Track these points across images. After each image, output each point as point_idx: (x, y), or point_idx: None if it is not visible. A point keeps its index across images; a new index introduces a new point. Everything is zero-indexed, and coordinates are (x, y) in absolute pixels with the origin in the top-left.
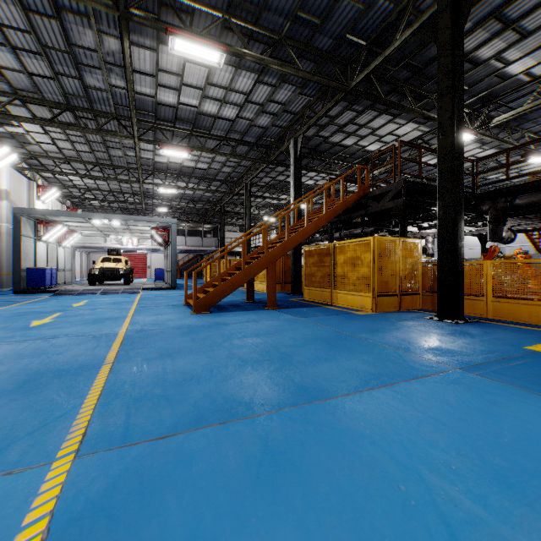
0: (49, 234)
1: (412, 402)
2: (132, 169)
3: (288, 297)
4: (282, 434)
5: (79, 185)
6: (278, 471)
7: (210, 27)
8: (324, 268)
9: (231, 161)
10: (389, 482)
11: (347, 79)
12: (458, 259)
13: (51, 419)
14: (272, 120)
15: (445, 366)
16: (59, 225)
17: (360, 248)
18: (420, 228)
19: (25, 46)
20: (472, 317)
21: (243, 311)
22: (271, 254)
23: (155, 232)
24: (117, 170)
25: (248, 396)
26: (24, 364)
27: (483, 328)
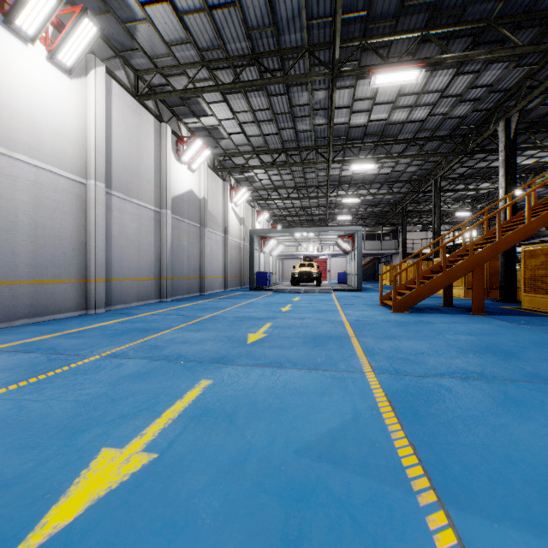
0: (266, 247)
1: None
2: (321, 186)
3: (497, 305)
4: (519, 393)
5: (280, 206)
6: (520, 407)
7: (408, 50)
8: None
9: (417, 160)
10: None
11: None
12: None
13: (346, 357)
14: (473, 106)
15: None
16: (273, 239)
17: None
18: None
19: (264, 119)
20: None
21: (444, 314)
22: (477, 257)
23: (341, 239)
24: (308, 189)
25: (478, 370)
26: (303, 331)
27: None
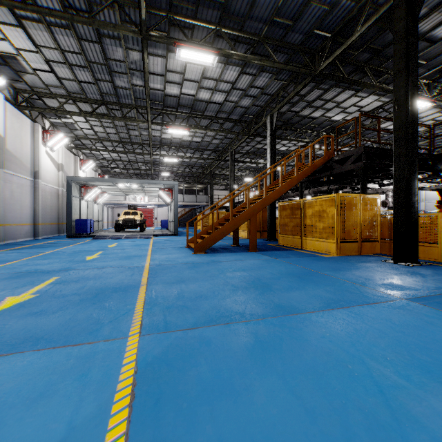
0: (89, 195)
1: (363, 319)
2: (145, 144)
3: (266, 243)
4: (267, 332)
5: (107, 158)
6: (265, 351)
7: (206, 37)
8: (295, 219)
9: (219, 135)
10: (340, 363)
11: (315, 65)
12: (412, 212)
13: (119, 315)
14: (252, 101)
15: (393, 297)
16: (95, 188)
17: (326, 203)
18: (380, 185)
19: (77, 63)
20: (426, 261)
21: (231, 252)
22: (253, 209)
23: (162, 191)
24: (134, 145)
25: (241, 309)
26: (92, 283)
27: (433, 270)
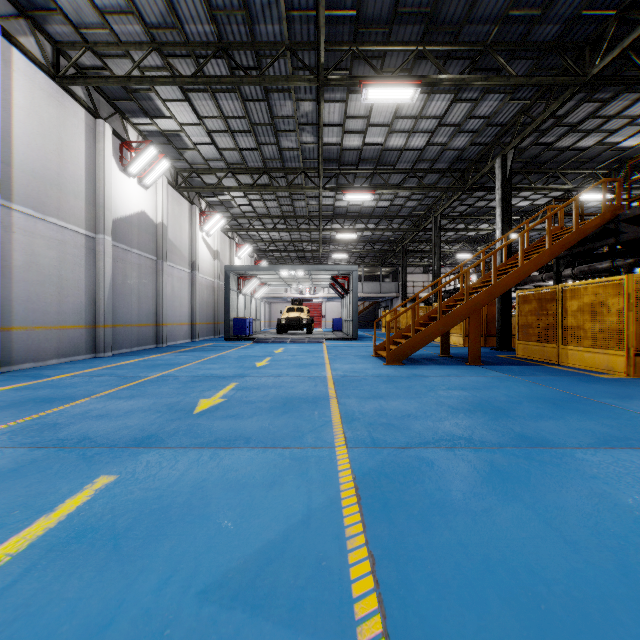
0: (247, 287)
1: None
2: (312, 217)
3: (494, 353)
4: (506, 463)
5: (266, 239)
6: (506, 481)
7: (403, 64)
8: (546, 317)
9: (416, 194)
10: (619, 507)
11: (584, 67)
12: None
13: (318, 426)
14: (471, 138)
15: None
16: (254, 278)
17: (604, 291)
18: None
19: (240, 129)
20: None
21: (440, 365)
22: (474, 302)
23: (335, 280)
24: (298, 220)
25: (466, 434)
26: (274, 392)
27: None
